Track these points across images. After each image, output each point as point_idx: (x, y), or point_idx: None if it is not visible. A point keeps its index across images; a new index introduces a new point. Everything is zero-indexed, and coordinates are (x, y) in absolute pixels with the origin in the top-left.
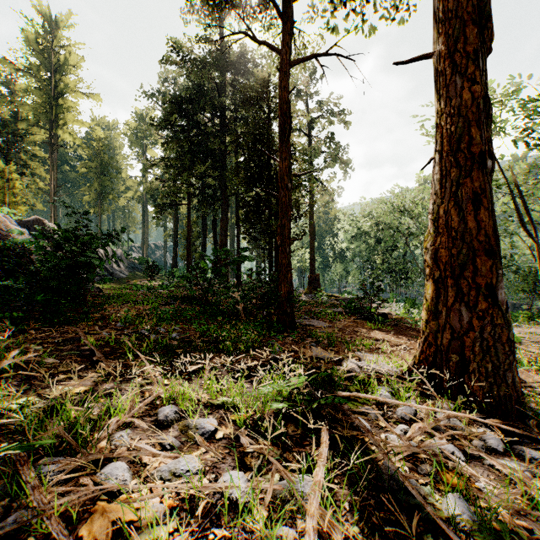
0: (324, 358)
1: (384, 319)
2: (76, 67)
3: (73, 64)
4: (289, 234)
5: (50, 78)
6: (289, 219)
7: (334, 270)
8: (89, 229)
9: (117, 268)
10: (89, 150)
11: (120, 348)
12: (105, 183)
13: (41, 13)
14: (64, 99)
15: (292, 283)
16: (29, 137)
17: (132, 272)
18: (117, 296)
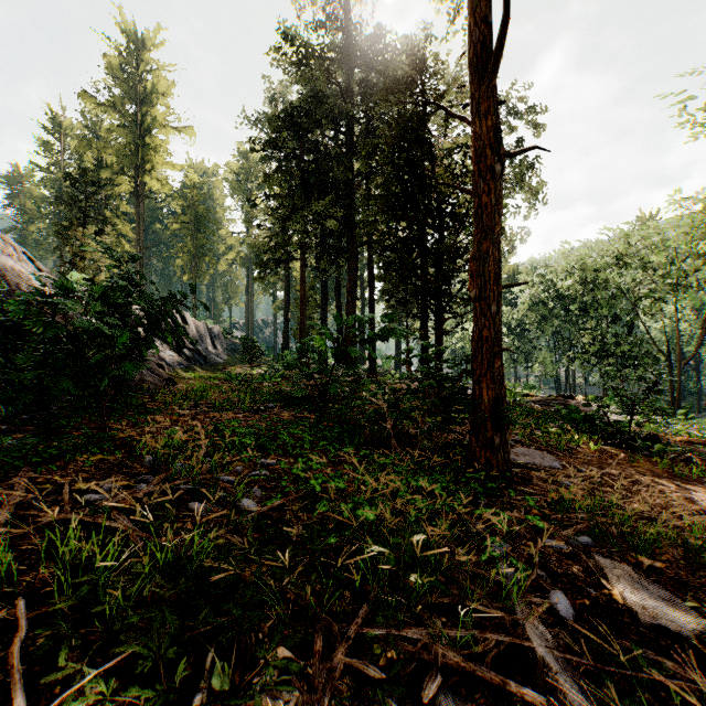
0: (685, 632)
1: (665, 448)
2: (165, 96)
3: (162, 92)
4: (499, 272)
5: (135, 111)
6: (498, 241)
7: (509, 353)
8: (132, 284)
9: (213, 351)
10: (181, 201)
11: (87, 563)
12: (201, 242)
13: (126, 31)
14: (152, 138)
15: (503, 381)
16: (113, 190)
17: (232, 356)
18: (189, 393)
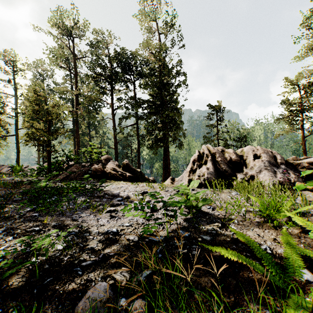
0: None
1: None
2: None
3: None
4: None
5: None
6: None
7: None
8: None
9: None
10: None
11: None
12: None
13: None
14: None
15: None
16: None
17: None
18: None
